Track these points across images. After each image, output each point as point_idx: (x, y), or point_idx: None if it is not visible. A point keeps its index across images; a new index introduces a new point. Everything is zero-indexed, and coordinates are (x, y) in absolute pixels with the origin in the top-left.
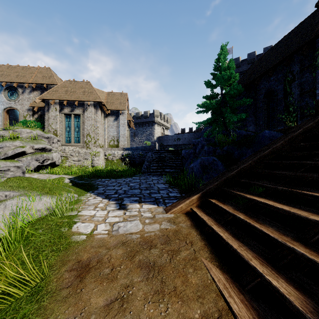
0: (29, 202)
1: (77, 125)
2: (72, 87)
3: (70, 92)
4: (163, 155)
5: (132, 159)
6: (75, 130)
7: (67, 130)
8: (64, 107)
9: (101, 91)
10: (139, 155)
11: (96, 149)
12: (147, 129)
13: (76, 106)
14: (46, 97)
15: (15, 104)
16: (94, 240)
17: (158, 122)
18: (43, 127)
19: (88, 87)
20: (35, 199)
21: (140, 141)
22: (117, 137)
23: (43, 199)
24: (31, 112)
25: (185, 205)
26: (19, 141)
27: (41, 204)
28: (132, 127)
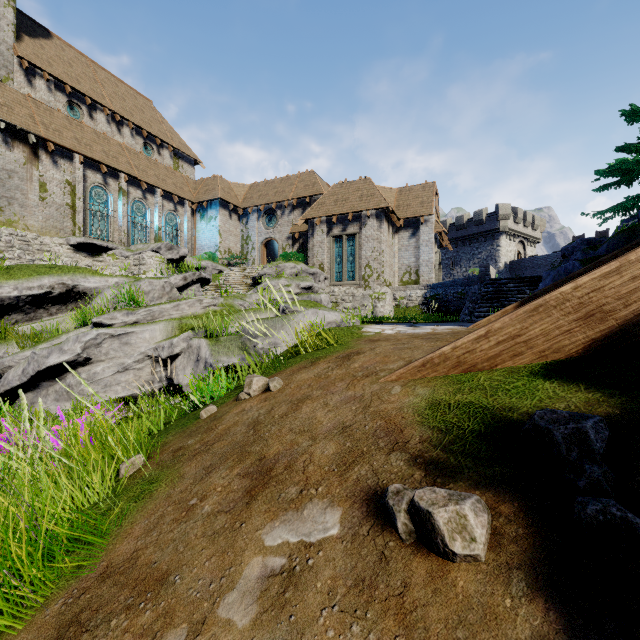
0: (321, 314)
1: (351, 252)
2: (344, 193)
3: (341, 202)
4: (503, 288)
5: (443, 304)
6: (347, 260)
7: (337, 261)
8: (332, 226)
9: (388, 190)
10: (458, 295)
11: (380, 288)
12: (482, 248)
13: (349, 222)
14: (310, 215)
15: (273, 234)
16: (382, 335)
17: (508, 231)
18: (305, 262)
19: (368, 188)
20: (325, 312)
21: (465, 275)
22: (415, 266)
23: (331, 313)
24: (291, 242)
25: (494, 317)
26: (284, 278)
27: (330, 317)
28: (447, 249)
